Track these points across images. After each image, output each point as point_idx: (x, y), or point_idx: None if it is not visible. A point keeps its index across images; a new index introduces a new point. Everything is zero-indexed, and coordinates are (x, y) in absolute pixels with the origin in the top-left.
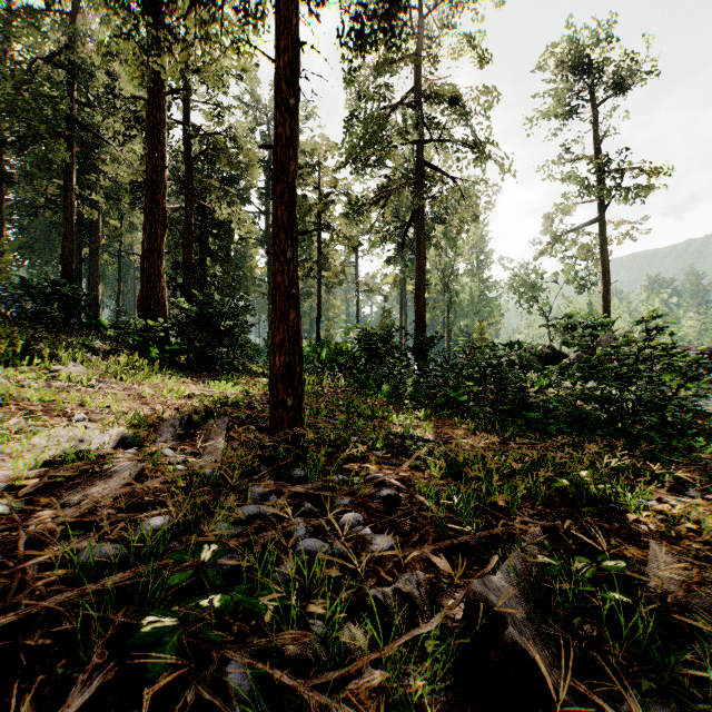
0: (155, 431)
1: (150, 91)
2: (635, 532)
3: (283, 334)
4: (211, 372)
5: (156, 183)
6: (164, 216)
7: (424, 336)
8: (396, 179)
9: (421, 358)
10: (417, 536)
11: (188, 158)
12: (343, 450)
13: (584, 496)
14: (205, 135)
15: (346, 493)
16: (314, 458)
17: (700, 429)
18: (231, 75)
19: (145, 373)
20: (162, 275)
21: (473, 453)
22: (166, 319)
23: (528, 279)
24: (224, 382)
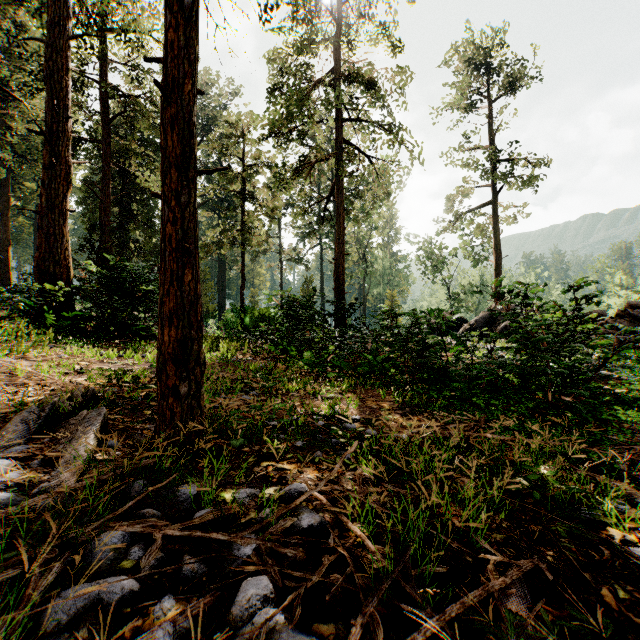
0: (3, 427)
1: (50, 33)
2: (632, 563)
3: (174, 301)
4: (122, 339)
5: (57, 133)
6: (66, 170)
7: (343, 303)
8: (317, 152)
9: (340, 324)
10: (358, 634)
11: (105, 119)
12: (256, 440)
13: (549, 502)
14: (122, 95)
15: (250, 532)
16: (217, 458)
17: (605, 394)
18: (153, 39)
19: (30, 344)
20: (65, 235)
21: (408, 441)
22: (69, 283)
23: (433, 253)
24: (130, 352)
